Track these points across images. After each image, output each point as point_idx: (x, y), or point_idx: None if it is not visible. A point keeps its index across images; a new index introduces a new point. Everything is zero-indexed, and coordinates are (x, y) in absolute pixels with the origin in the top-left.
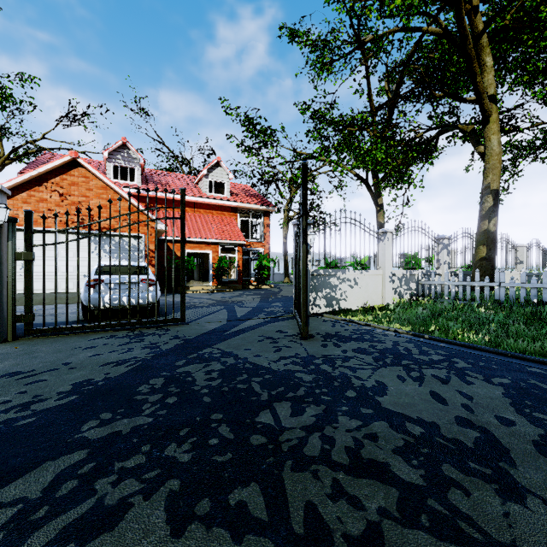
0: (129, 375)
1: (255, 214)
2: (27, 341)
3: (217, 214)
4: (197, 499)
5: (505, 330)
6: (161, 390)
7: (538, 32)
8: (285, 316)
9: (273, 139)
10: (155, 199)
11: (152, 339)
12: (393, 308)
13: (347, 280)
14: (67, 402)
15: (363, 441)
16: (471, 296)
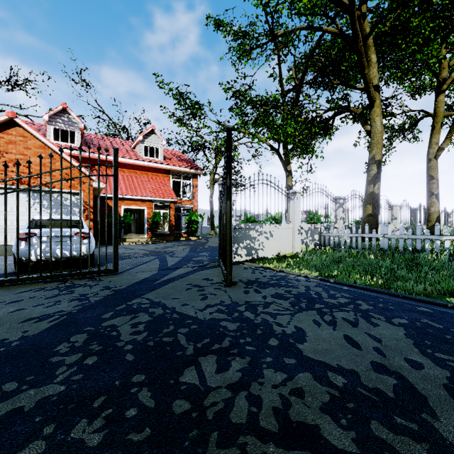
0: (49, 332)
1: (185, 176)
2: None
3: (152, 175)
4: None
5: (393, 274)
6: (81, 348)
7: (409, 39)
8: (211, 265)
9: (201, 112)
10: (94, 160)
11: (82, 291)
12: (301, 256)
13: (264, 233)
14: None
15: (290, 398)
16: (362, 245)
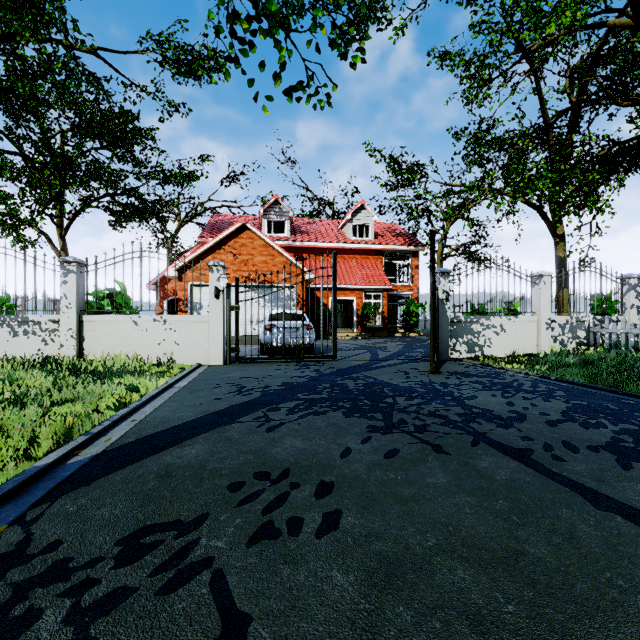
0: (309, 382)
1: (401, 255)
2: (238, 364)
3: (361, 258)
4: (354, 413)
5: None
6: (329, 388)
7: None
8: (424, 359)
9: (420, 175)
10: (302, 249)
11: (315, 368)
12: (546, 357)
13: (492, 327)
14: (283, 388)
15: (440, 410)
16: None
